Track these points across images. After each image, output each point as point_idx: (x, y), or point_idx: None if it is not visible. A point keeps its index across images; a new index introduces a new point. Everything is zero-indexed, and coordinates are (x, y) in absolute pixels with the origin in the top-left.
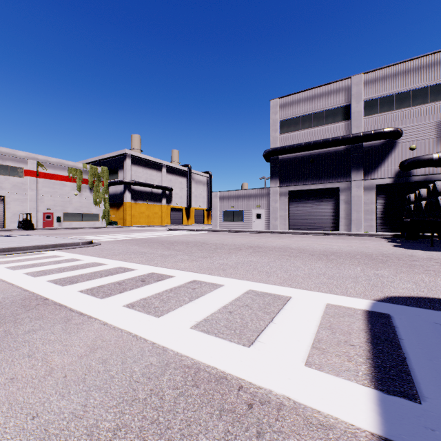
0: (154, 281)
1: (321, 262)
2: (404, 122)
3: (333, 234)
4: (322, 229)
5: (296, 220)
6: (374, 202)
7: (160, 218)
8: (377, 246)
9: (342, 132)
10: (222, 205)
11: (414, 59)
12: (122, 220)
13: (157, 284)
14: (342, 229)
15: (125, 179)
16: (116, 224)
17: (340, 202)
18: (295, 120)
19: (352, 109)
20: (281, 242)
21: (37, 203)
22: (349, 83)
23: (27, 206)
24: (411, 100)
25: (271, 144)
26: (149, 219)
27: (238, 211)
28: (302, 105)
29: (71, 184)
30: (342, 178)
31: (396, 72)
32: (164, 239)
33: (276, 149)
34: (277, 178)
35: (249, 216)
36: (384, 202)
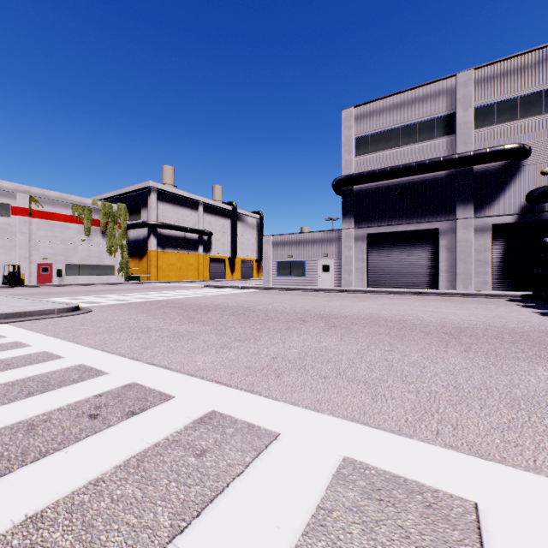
0: (117, 417)
1: (456, 353)
2: (533, 135)
3: (431, 294)
4: (415, 287)
5: (378, 273)
6: (489, 248)
7: (195, 271)
8: (515, 314)
9: (443, 152)
10: (276, 254)
11: (547, 46)
12: (146, 273)
13: (117, 433)
14: (442, 286)
15: (150, 220)
16: (138, 279)
17: (439, 249)
18: (376, 136)
19: (457, 119)
20: (364, 308)
21: (30, 251)
22: (452, 84)
23: (16, 255)
24: (542, 104)
25: (344, 170)
26: (182, 272)
27: (297, 262)
28: (386, 115)
29: (76, 226)
30: (442, 216)
31: (521, 66)
32: (192, 302)
33: (350, 176)
34: (351, 217)
35: (312, 269)
36: (503, 248)
